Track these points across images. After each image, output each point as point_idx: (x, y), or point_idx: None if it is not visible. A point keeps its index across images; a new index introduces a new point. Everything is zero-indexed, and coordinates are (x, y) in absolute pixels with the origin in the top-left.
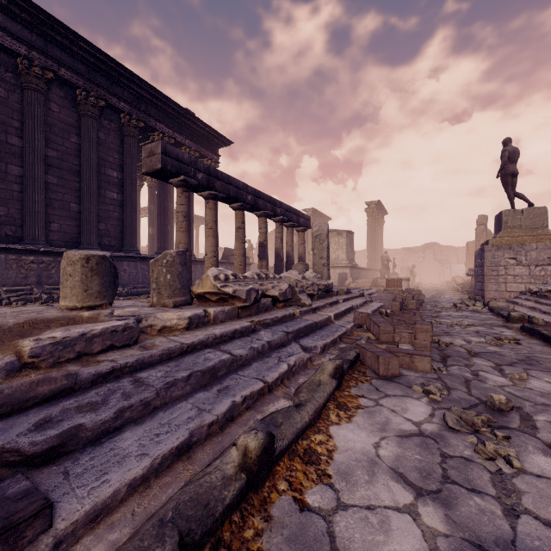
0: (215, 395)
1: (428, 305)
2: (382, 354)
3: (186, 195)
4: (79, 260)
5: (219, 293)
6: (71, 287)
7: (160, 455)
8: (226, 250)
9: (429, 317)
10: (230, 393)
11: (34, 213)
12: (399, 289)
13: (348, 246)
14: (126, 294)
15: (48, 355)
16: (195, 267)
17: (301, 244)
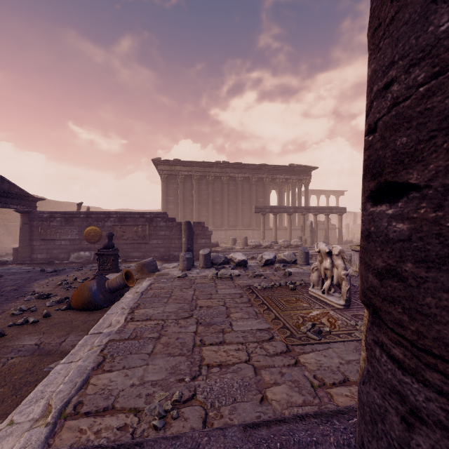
0: None
1: None
2: None
3: (263, 217)
4: (231, 238)
5: (249, 244)
6: (230, 242)
7: (227, 256)
8: (318, 222)
9: None
10: None
11: (239, 219)
12: None
13: None
14: None
15: (223, 249)
16: (295, 231)
17: (339, 222)
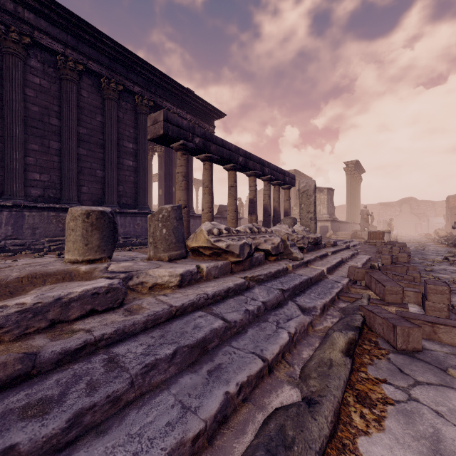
0: (204, 380)
1: (415, 257)
2: (399, 322)
3: (185, 157)
4: (80, 215)
5: (212, 247)
6: (73, 241)
7: None
8: (221, 206)
9: (422, 271)
10: (222, 376)
11: (69, 179)
12: (382, 241)
13: (328, 202)
14: (139, 244)
15: (14, 325)
16: (194, 221)
17: (287, 201)
